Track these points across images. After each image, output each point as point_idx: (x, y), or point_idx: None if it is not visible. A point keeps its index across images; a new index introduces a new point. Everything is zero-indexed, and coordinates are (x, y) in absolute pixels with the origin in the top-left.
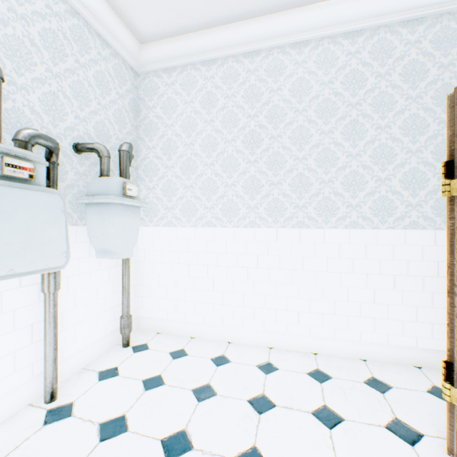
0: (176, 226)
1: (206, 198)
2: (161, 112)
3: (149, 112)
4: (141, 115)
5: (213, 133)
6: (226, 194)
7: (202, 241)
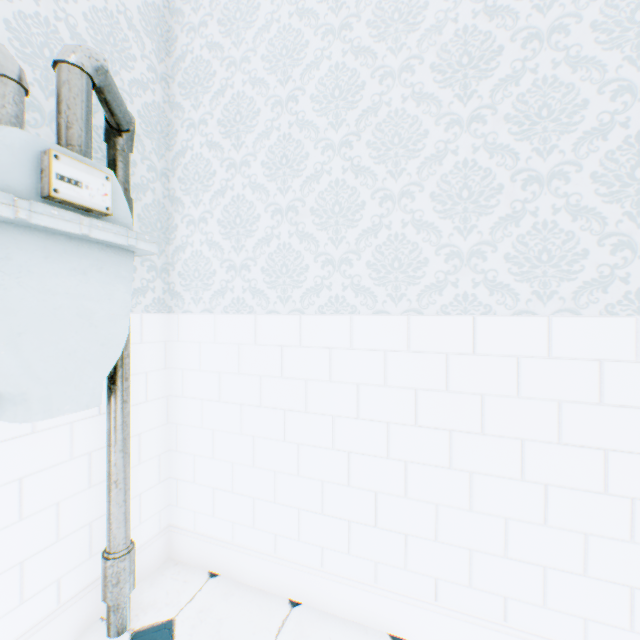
0: (252, 312)
1: (328, 237)
2: (217, 33)
3: (192, 39)
4: (175, 49)
5: (347, 59)
6: (383, 222)
7: (318, 351)
